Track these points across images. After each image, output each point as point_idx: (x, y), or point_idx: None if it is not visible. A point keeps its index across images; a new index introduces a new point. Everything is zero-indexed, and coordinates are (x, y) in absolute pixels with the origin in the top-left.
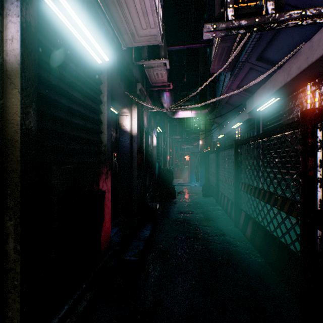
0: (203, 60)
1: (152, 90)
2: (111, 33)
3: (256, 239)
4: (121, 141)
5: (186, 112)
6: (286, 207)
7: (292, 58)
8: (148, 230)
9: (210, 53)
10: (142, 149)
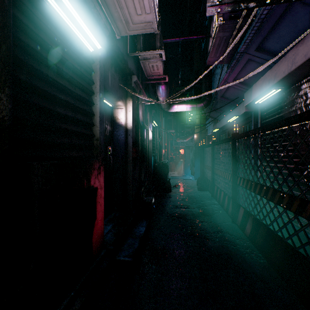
0: (198, 55)
1: (148, 83)
2: (104, 19)
3: (257, 238)
4: (116, 134)
5: (181, 106)
6: (295, 206)
7: (297, 45)
8: (143, 227)
9: (207, 44)
10: (137, 143)
